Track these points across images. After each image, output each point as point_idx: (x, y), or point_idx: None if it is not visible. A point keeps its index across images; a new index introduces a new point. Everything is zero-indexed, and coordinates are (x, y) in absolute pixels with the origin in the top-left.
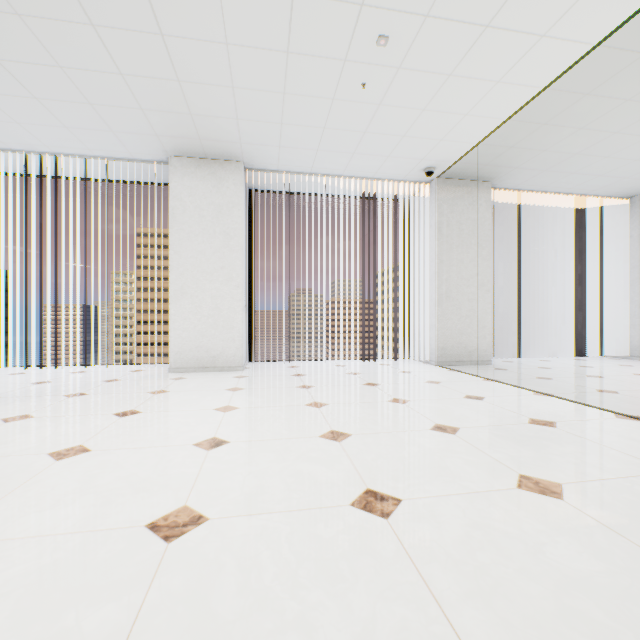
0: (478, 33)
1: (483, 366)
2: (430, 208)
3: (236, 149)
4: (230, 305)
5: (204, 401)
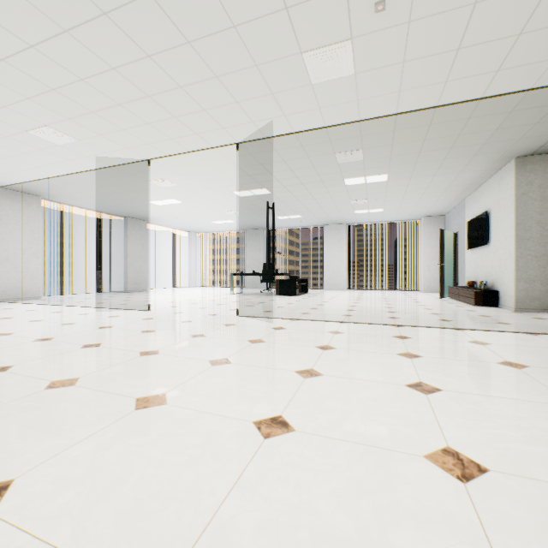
0: (5, 157)
1: (34, 300)
2: None
3: None
4: None
5: None
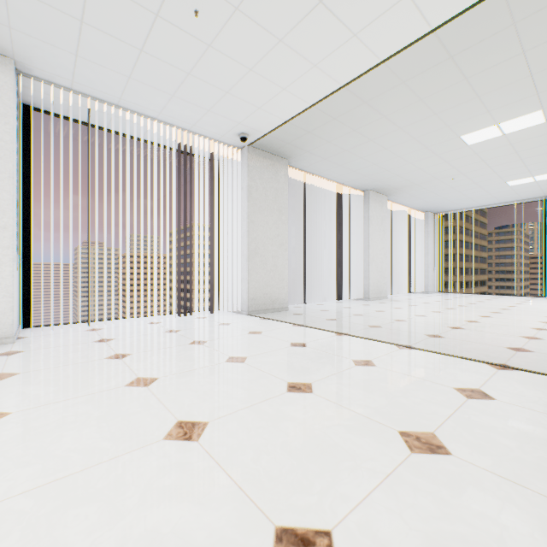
0: (312, 5)
1: (284, 312)
2: (242, 172)
3: (1, 35)
4: None
5: None
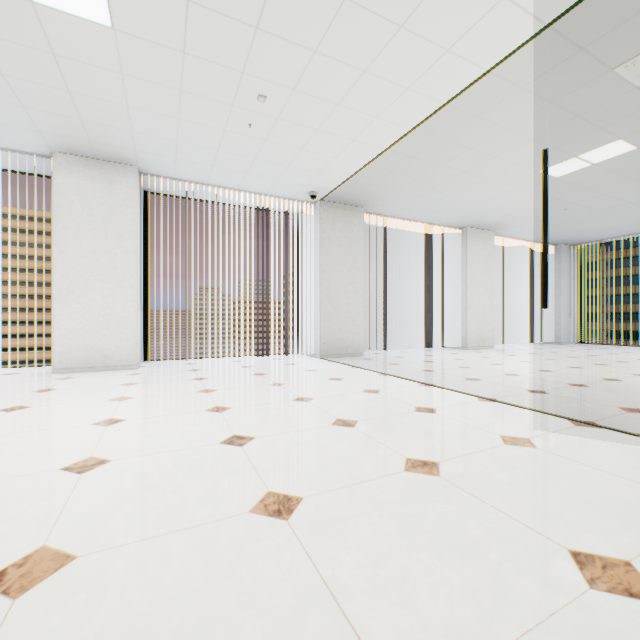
0: (333, 107)
1: (356, 357)
2: (315, 225)
3: (130, 155)
4: (124, 305)
5: (98, 395)
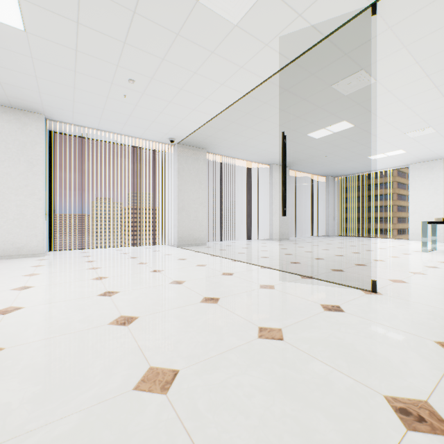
0: (178, 90)
1: (201, 246)
2: (174, 159)
3: (39, 107)
4: (33, 212)
5: (14, 273)
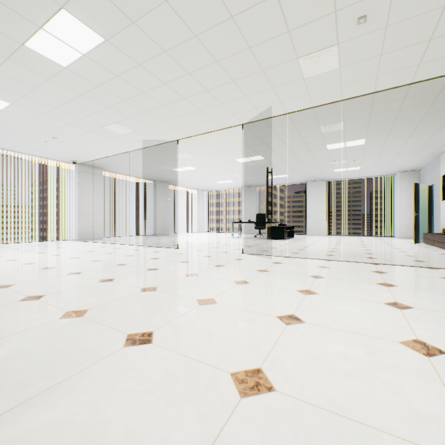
0: (87, 144)
1: (99, 240)
2: (76, 175)
3: None
4: None
5: None
